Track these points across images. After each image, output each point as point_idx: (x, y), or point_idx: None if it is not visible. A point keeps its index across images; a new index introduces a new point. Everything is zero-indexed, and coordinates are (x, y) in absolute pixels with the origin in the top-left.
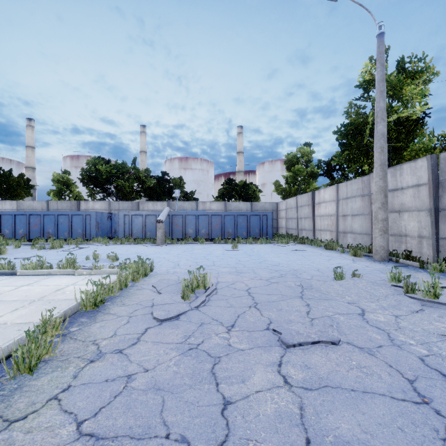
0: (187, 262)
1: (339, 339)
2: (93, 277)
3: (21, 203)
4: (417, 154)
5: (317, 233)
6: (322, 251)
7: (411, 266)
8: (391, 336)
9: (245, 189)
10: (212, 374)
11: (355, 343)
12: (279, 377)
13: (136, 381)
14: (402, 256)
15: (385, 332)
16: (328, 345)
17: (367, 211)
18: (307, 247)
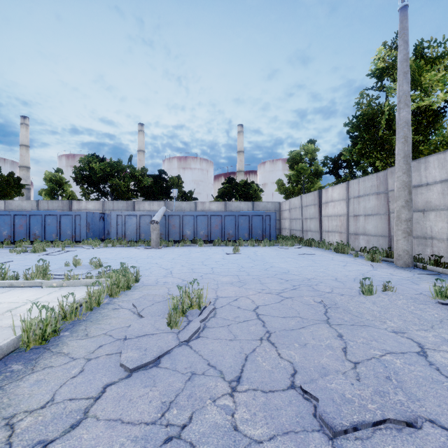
0: (182, 269)
1: (416, 416)
2: (63, 290)
3: (10, 202)
4: (436, 148)
5: (324, 235)
6: (333, 255)
7: (443, 274)
8: None
9: (246, 188)
10: None
11: (444, 422)
12: None
13: None
14: (429, 261)
15: None
16: (402, 430)
17: (383, 210)
18: (315, 249)
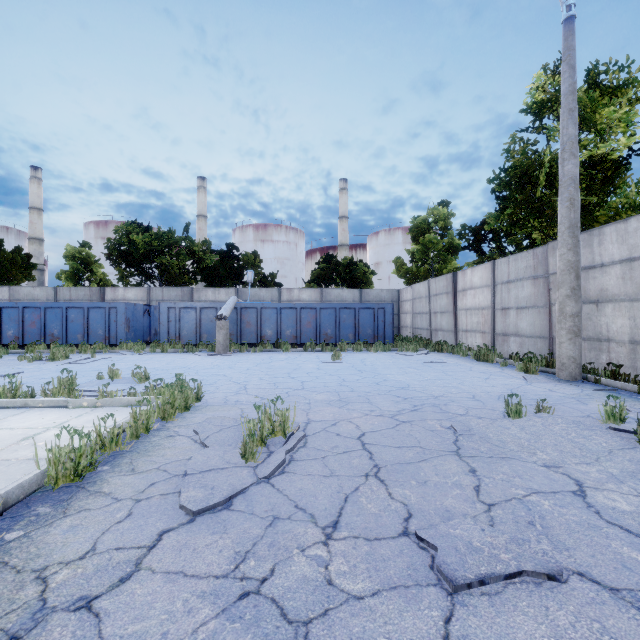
0: (260, 383)
1: (561, 567)
2: (97, 412)
3: (16, 290)
4: (617, 213)
5: (461, 336)
6: (472, 364)
7: (622, 390)
8: None
9: (351, 269)
10: None
11: (596, 574)
12: None
13: None
14: (604, 372)
15: None
16: (541, 584)
17: (542, 302)
18: (447, 356)
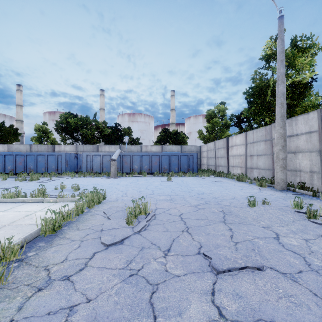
0: (133, 191)
1: (263, 265)
2: (57, 204)
3: (11, 146)
4: (306, 109)
5: (230, 169)
6: (235, 183)
7: (305, 194)
8: (307, 260)
9: (177, 136)
10: (150, 305)
11: (277, 268)
12: (214, 308)
13: (77, 314)
14: (297, 186)
15: (301, 256)
16: (254, 271)
17: (269, 152)
18: (223, 179)
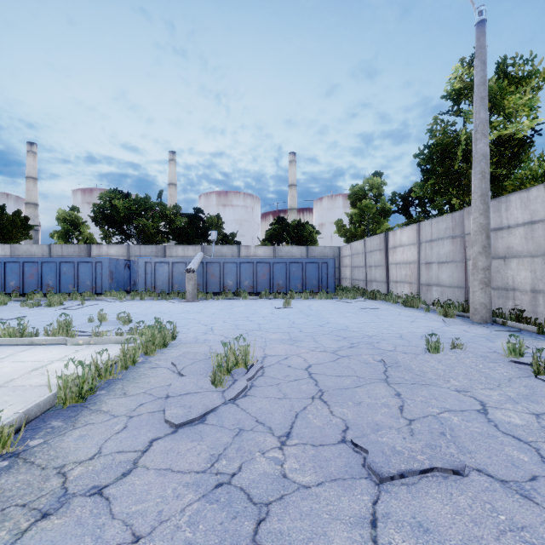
0: (224, 325)
1: (463, 465)
2: (91, 348)
3: (16, 247)
4: (522, 183)
5: (391, 286)
6: (400, 310)
7: (524, 331)
8: (544, 455)
9: (299, 230)
10: None
11: (491, 470)
12: None
13: None
14: (510, 316)
15: (531, 446)
16: (448, 477)
17: (459, 257)
18: (380, 303)
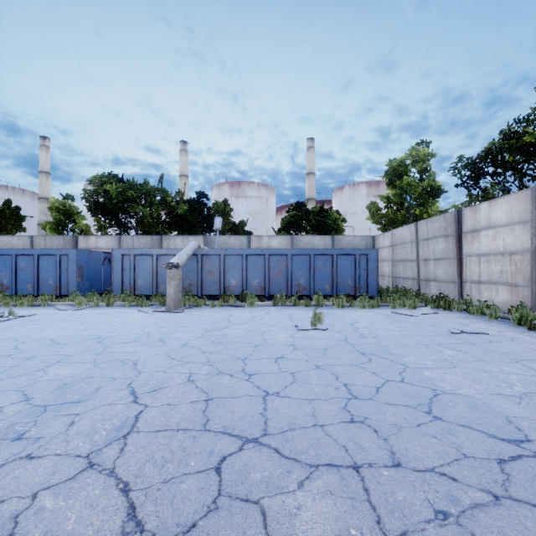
0: (178, 400)
1: None
2: None
3: None
4: None
5: (469, 288)
6: (535, 339)
7: None
8: None
9: (322, 217)
10: None
11: None
12: None
13: None
14: None
15: None
16: None
17: None
18: (467, 318)
